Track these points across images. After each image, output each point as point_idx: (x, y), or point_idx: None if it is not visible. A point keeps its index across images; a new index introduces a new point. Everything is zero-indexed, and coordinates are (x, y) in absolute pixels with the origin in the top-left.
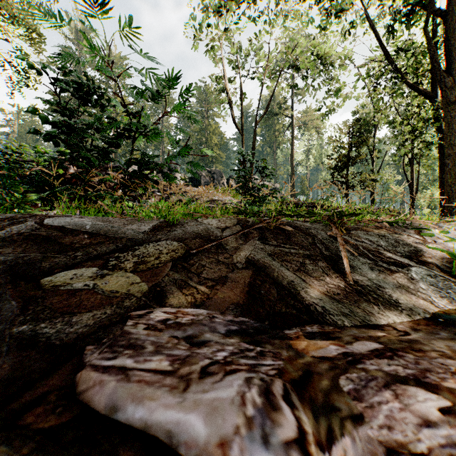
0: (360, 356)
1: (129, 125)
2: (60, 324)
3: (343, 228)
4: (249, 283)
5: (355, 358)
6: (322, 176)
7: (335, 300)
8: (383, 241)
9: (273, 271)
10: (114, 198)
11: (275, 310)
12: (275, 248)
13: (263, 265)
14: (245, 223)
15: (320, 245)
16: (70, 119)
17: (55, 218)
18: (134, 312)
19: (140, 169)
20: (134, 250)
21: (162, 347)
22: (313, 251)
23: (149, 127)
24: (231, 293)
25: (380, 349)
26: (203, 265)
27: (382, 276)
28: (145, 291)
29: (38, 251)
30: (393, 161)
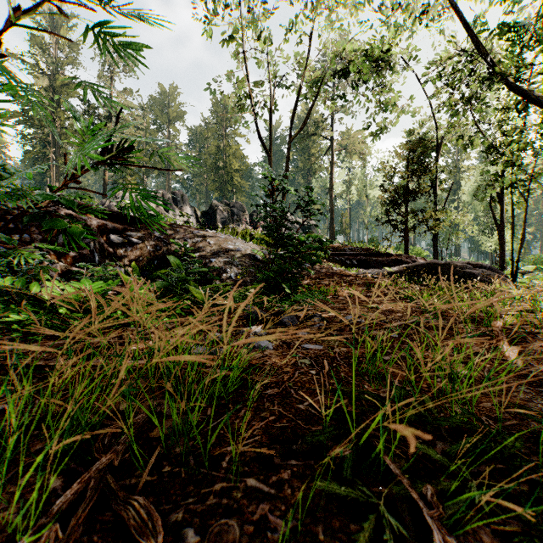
0: None
1: None
2: None
3: None
4: None
5: None
6: (367, 212)
7: None
8: None
9: None
10: None
11: None
12: None
13: None
14: None
15: None
16: None
17: None
18: None
19: None
20: None
21: None
22: None
23: None
24: None
25: None
26: None
27: None
28: None
29: None
30: (475, 195)
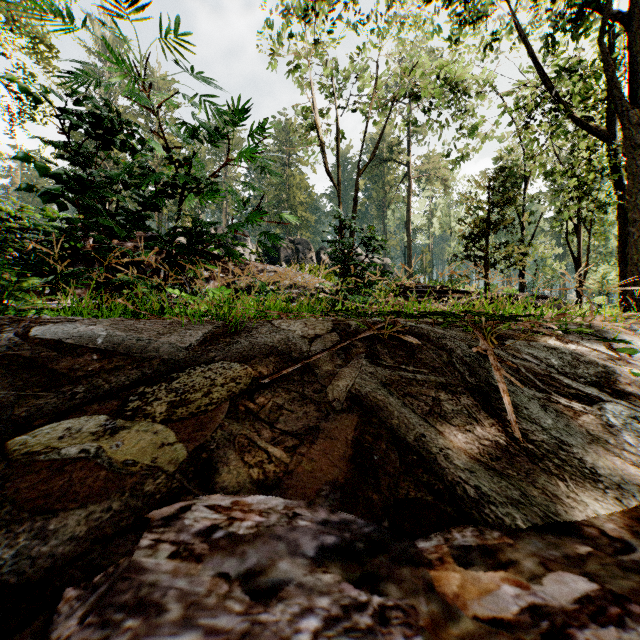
0: (562, 617)
1: (173, 177)
2: (25, 537)
3: (493, 336)
4: (353, 440)
5: (555, 621)
6: (450, 248)
7: (494, 471)
8: (555, 358)
9: (392, 416)
10: (150, 286)
11: (398, 495)
12: (392, 372)
13: (375, 404)
14: (345, 328)
15: (462, 366)
16: (85, 169)
17: (50, 325)
18: (158, 509)
19: (189, 243)
20: (170, 380)
21: (197, 606)
22: (450, 376)
23: (202, 181)
24: (324, 461)
25: (594, 596)
26: (279, 405)
27: (563, 421)
28: (182, 461)
29: (13, 387)
30: (552, 228)
